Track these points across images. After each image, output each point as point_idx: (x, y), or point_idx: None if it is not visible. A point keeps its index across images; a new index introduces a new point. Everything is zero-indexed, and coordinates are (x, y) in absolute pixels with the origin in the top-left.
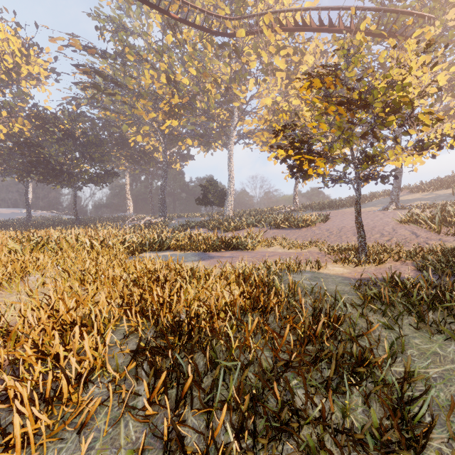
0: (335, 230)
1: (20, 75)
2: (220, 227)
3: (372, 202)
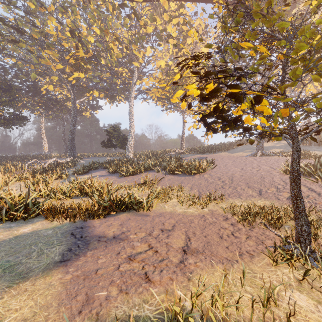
0: (226, 179)
1: None
2: (118, 171)
3: (239, 148)
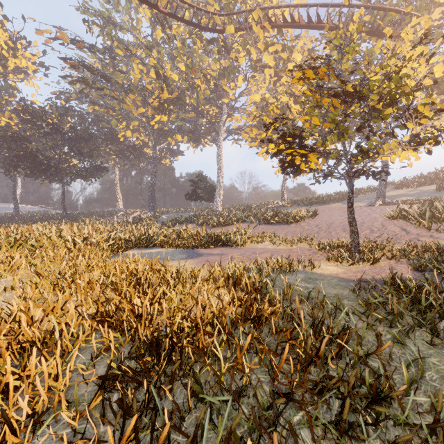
0: (324, 226)
1: (7, 68)
2: (209, 222)
3: (358, 198)
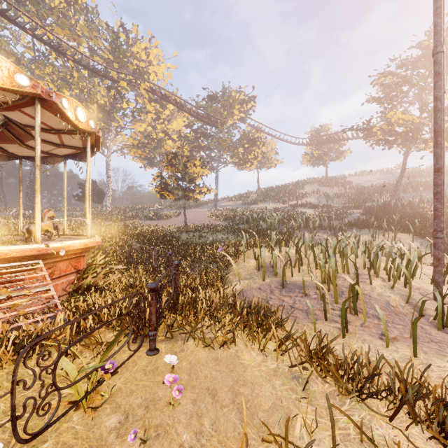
0: (181, 220)
1: None
2: (110, 219)
3: (208, 206)
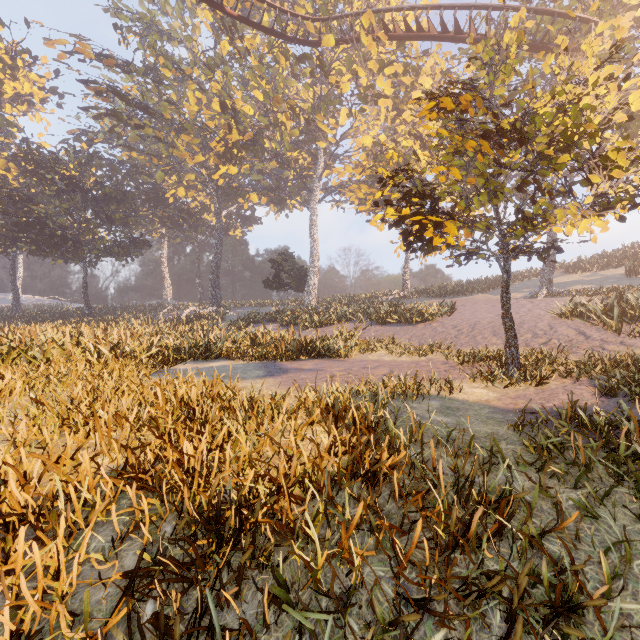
0: (465, 327)
1: (2, 95)
2: (298, 321)
3: (513, 286)
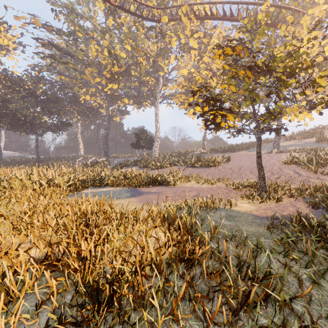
0: (236, 169)
1: None
2: (148, 165)
3: None
